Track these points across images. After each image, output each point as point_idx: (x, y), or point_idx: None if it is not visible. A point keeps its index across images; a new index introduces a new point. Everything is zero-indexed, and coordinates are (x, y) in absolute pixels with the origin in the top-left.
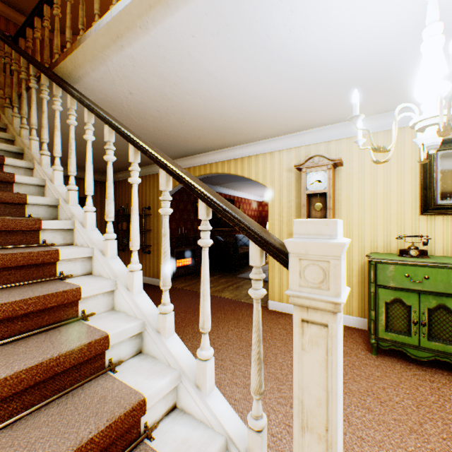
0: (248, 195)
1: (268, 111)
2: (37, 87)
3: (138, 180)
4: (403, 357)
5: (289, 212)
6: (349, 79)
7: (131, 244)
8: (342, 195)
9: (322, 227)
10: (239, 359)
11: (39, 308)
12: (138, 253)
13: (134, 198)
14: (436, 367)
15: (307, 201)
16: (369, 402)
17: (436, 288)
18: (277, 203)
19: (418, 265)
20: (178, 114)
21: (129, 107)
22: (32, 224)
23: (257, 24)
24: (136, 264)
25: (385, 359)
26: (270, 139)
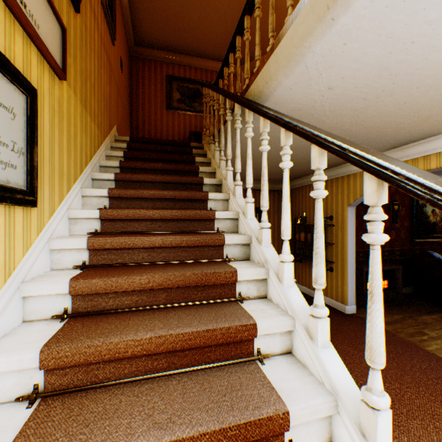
0: None
1: None
2: (231, 119)
3: (384, 239)
4: None
5: None
6: None
7: (367, 355)
8: None
9: None
10: None
11: (239, 441)
12: None
13: (374, 272)
14: None
15: None
16: None
17: None
18: None
19: None
20: (398, 92)
21: (322, 108)
22: (229, 277)
23: None
24: (379, 396)
25: None
26: None
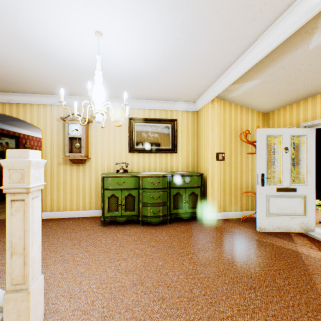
0: (37, 134)
1: (34, 76)
2: None
3: None
4: (117, 223)
5: (59, 148)
6: (86, 75)
7: None
8: (93, 140)
9: (22, 153)
10: (2, 256)
11: None
12: None
13: None
14: (129, 223)
15: (70, 142)
16: (90, 248)
17: (128, 186)
18: (50, 141)
19: (121, 176)
20: None
21: None
22: None
23: (7, 21)
24: None
25: (108, 227)
26: (43, 95)
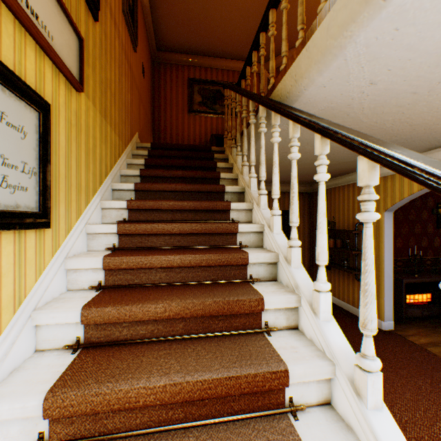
0: None
1: None
2: (255, 122)
3: None
4: None
5: None
6: None
7: None
8: None
9: None
10: None
11: None
12: (347, 277)
13: None
14: None
15: None
16: None
17: None
18: None
19: None
20: None
21: (360, 106)
22: (254, 305)
23: None
24: None
25: None
26: None
